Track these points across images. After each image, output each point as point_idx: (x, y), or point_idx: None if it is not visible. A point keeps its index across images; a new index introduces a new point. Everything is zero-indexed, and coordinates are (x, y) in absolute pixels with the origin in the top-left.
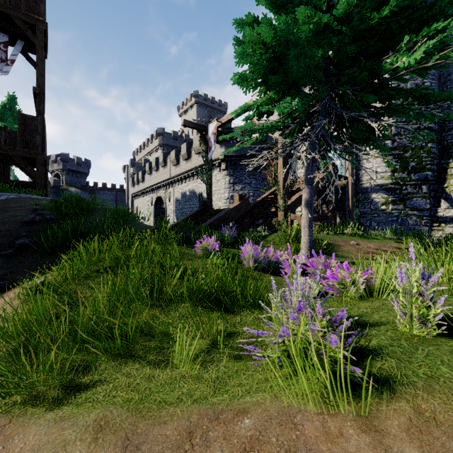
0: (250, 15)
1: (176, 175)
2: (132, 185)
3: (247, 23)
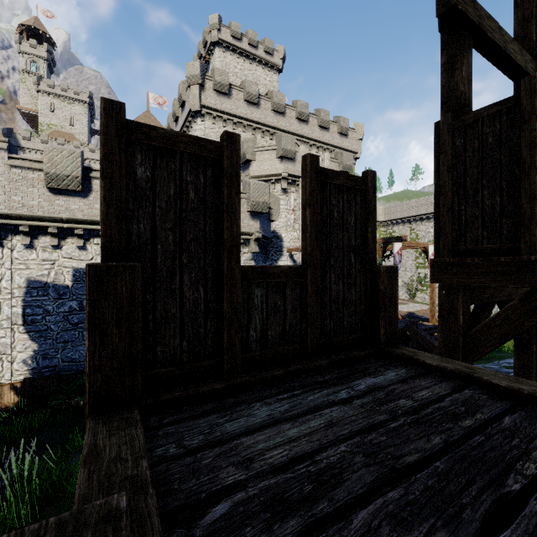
0: None
1: (63, 219)
2: None
3: None
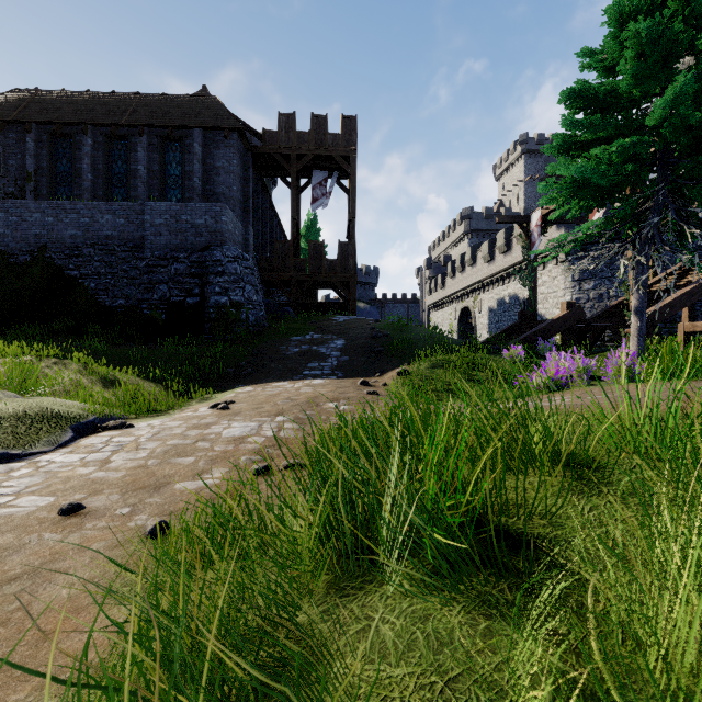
0: (559, 137)
1: (489, 276)
2: (428, 293)
3: (555, 145)
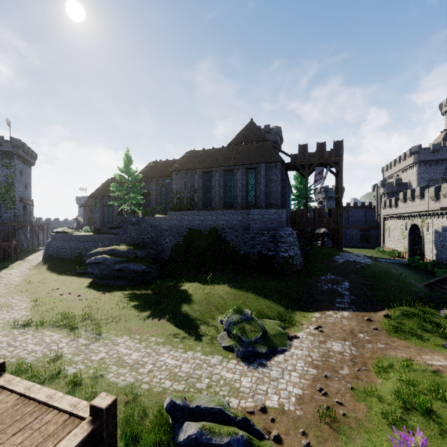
0: None
1: (435, 210)
2: (383, 208)
3: None
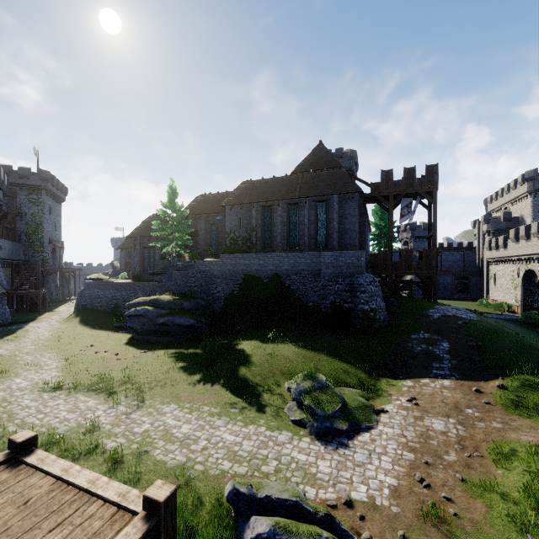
0: None
1: None
2: (487, 249)
3: None
